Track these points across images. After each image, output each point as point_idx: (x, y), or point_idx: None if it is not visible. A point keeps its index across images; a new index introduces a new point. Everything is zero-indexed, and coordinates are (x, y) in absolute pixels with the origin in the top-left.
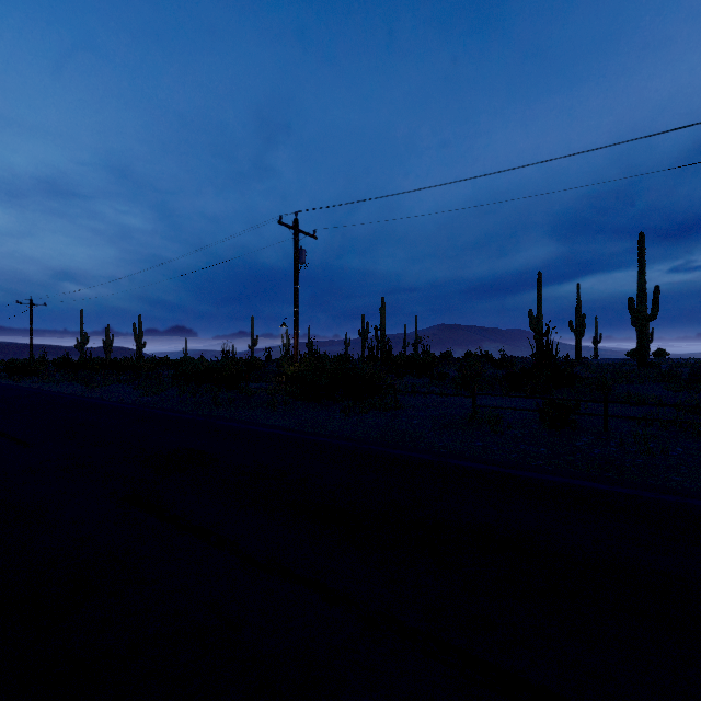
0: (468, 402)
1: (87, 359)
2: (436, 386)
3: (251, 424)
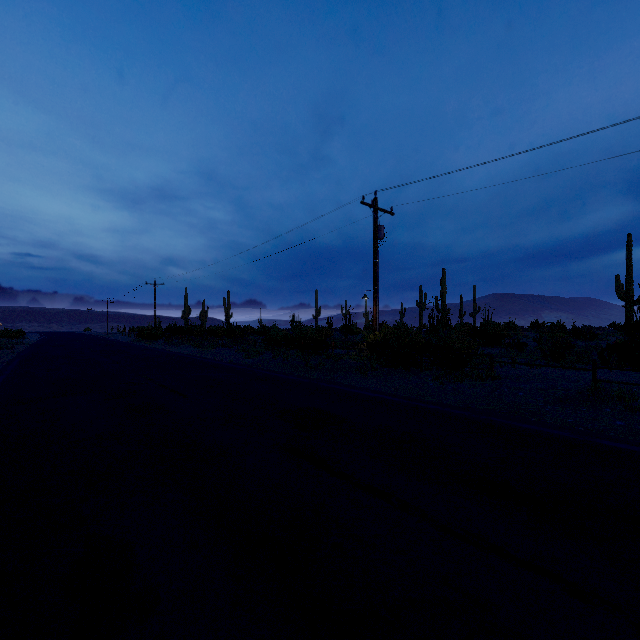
0: (570, 375)
1: (192, 327)
2: (518, 356)
3: (352, 387)
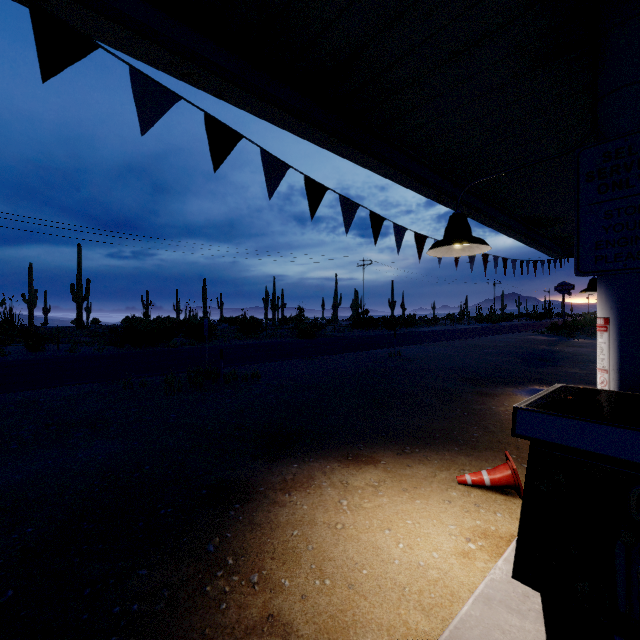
0: None
1: None
2: None
3: None
